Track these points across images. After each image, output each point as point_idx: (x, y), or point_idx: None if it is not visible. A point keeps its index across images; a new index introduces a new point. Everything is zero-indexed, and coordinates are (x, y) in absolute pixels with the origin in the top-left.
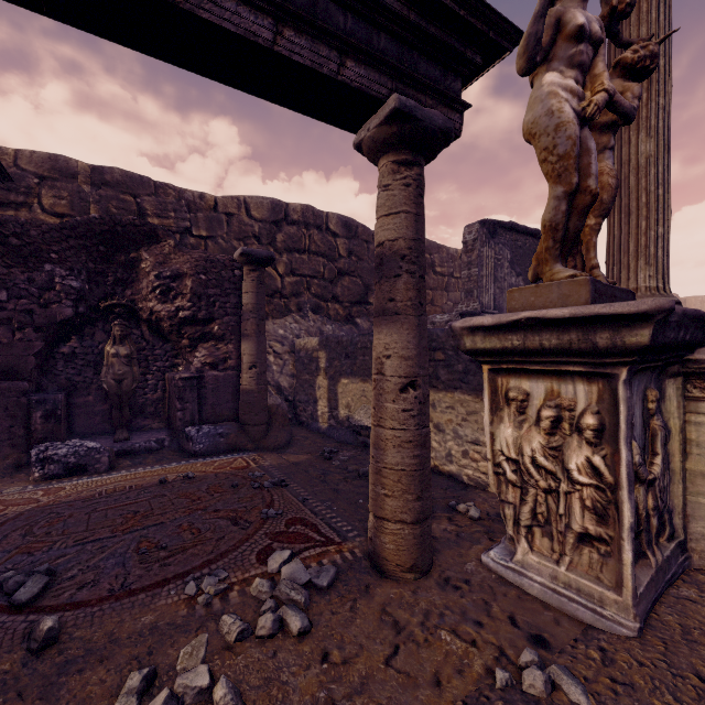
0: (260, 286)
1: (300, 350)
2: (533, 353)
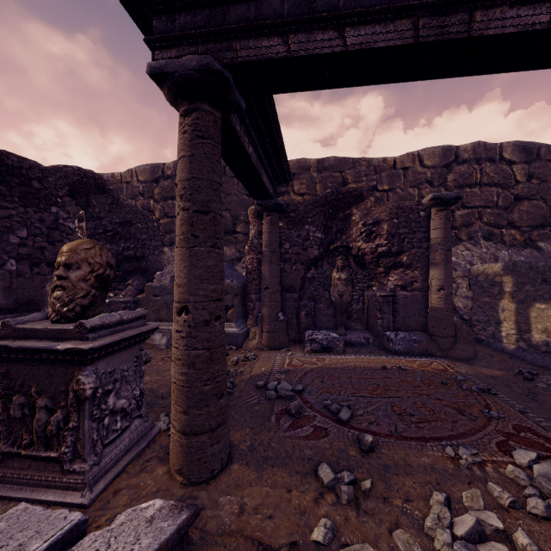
0: (447, 223)
1: (477, 275)
2: None
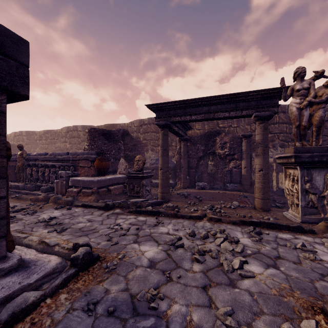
0: (247, 144)
1: None
2: (285, 163)
